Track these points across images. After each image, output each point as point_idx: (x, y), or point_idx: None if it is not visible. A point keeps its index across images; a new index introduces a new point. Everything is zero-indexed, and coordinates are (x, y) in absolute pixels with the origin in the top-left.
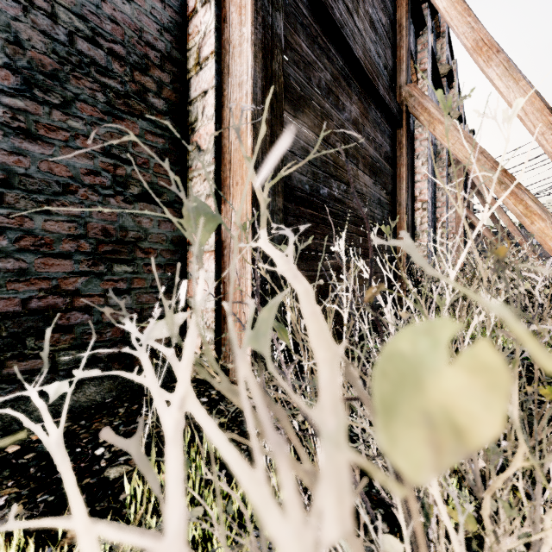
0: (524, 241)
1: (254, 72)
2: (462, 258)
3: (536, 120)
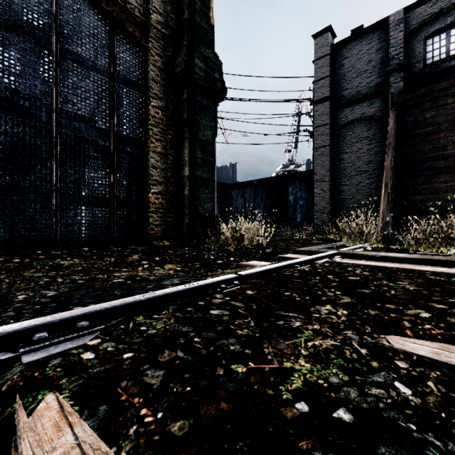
0: None
1: None
2: None
3: None
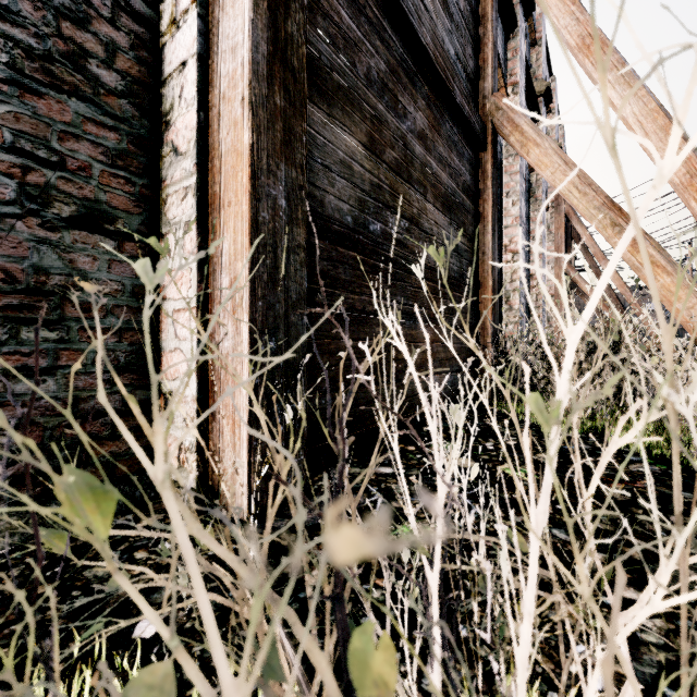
0: (638, 304)
1: (254, 28)
2: (600, 290)
3: (659, 142)
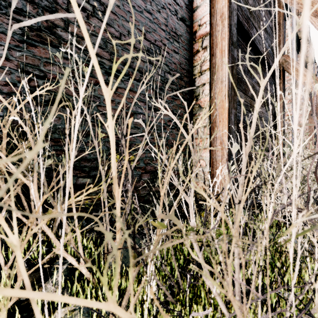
0: None
1: (229, 76)
2: None
3: None
